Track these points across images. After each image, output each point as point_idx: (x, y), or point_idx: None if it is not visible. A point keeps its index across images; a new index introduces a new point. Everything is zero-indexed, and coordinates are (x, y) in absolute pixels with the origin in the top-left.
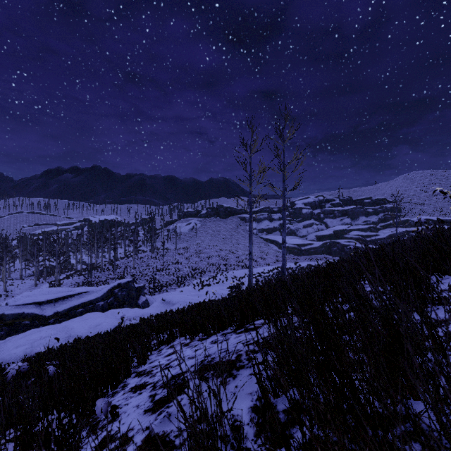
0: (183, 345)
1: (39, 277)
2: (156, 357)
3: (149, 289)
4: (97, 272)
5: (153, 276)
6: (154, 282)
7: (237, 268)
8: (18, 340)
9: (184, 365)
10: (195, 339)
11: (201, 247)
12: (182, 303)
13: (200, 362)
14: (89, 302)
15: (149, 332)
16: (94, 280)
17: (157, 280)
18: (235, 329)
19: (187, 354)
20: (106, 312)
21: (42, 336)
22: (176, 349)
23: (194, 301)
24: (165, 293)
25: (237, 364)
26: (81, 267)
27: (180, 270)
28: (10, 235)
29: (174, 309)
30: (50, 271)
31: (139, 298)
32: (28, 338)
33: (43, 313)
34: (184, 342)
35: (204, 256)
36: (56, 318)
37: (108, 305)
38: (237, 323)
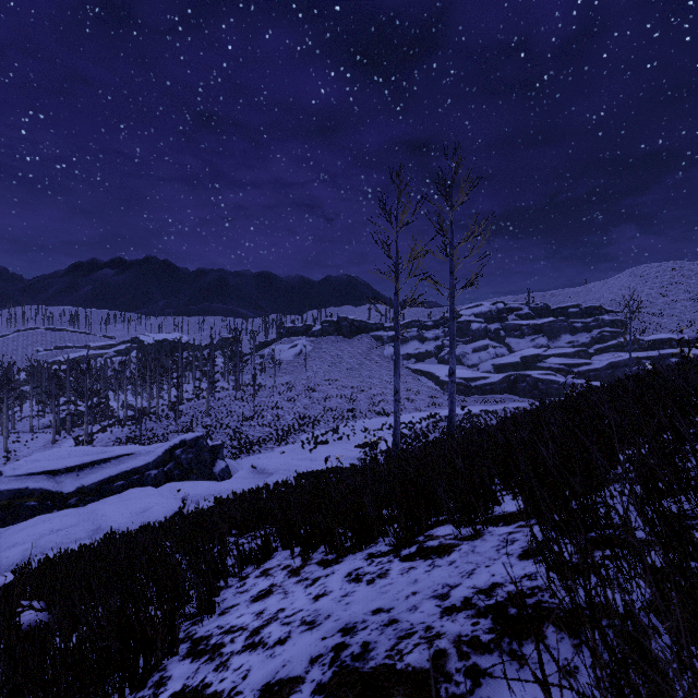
0: (288, 573)
1: (59, 430)
2: (234, 597)
3: (232, 449)
4: (150, 421)
5: (239, 428)
6: (240, 437)
7: (370, 416)
8: (14, 535)
9: (294, 650)
10: (312, 559)
11: (314, 383)
12: (283, 472)
13: (333, 652)
14: (135, 471)
15: (226, 533)
16: (144, 435)
17: (244, 434)
18: (394, 545)
19: (299, 607)
20: (161, 487)
21: (54, 528)
22: (274, 582)
23: (303, 469)
24: (256, 455)
25: (439, 689)
26: (125, 413)
27: (281, 419)
28: (14, 363)
29: (271, 483)
30: (77, 420)
31: (216, 463)
32: (30, 532)
33: (59, 489)
34: (290, 563)
35: (317, 396)
36: (81, 497)
37: (164, 475)
38: (398, 534)
